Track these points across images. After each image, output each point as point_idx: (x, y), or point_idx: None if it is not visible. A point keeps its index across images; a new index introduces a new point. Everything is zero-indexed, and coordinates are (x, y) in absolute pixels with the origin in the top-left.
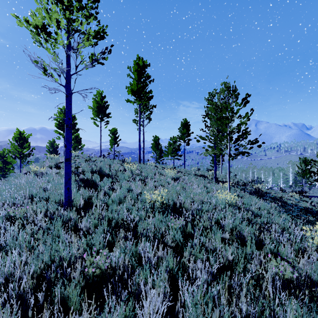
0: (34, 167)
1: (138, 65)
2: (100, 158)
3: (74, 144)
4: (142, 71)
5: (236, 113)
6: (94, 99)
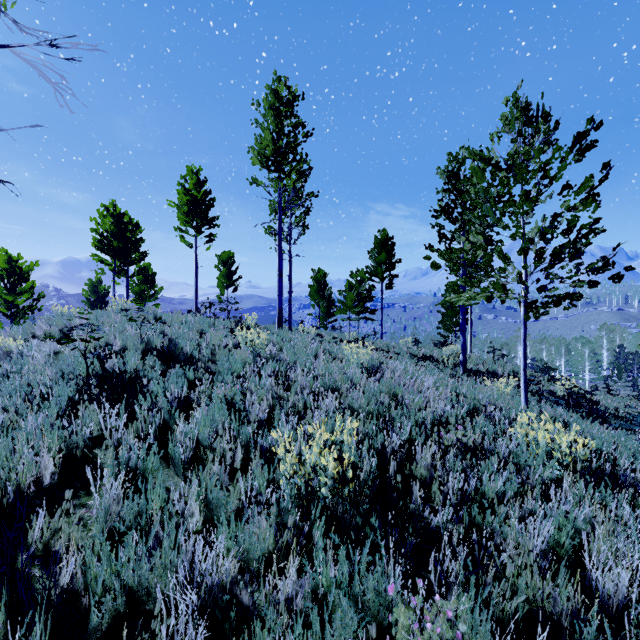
0: (5, 337)
1: (277, 94)
2: (181, 316)
3: (139, 286)
4: (287, 110)
5: (555, 180)
6: (182, 186)
